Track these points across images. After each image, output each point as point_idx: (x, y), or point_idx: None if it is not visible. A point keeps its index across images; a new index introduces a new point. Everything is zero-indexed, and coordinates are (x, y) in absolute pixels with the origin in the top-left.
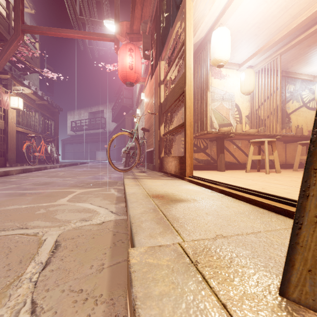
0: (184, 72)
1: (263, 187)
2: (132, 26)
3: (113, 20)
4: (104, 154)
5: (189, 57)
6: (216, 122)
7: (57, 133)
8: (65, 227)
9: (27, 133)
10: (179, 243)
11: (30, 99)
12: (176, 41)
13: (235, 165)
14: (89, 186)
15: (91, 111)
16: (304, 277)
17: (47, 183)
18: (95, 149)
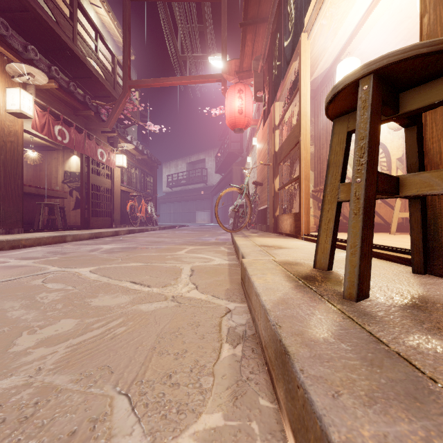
0: (299, 120)
1: (384, 244)
2: (242, 64)
3: (219, 55)
4: (206, 215)
5: (304, 103)
6: (351, 170)
7: (156, 191)
8: (192, 264)
9: (129, 192)
10: (272, 259)
11: (131, 154)
12: (292, 81)
13: (379, 226)
14: (199, 245)
15: (190, 161)
16: (321, 257)
17: (158, 241)
18: (195, 209)
